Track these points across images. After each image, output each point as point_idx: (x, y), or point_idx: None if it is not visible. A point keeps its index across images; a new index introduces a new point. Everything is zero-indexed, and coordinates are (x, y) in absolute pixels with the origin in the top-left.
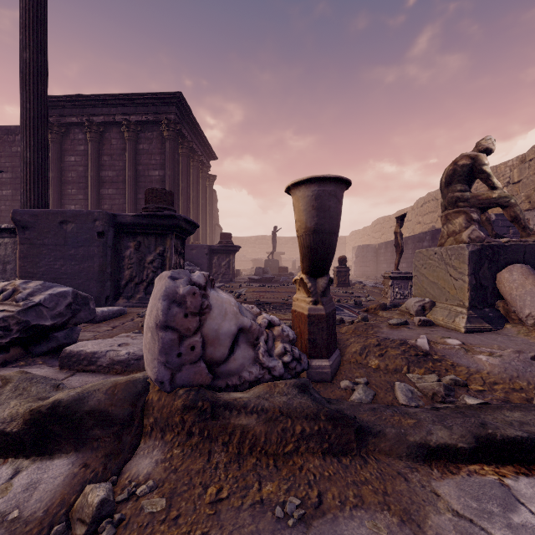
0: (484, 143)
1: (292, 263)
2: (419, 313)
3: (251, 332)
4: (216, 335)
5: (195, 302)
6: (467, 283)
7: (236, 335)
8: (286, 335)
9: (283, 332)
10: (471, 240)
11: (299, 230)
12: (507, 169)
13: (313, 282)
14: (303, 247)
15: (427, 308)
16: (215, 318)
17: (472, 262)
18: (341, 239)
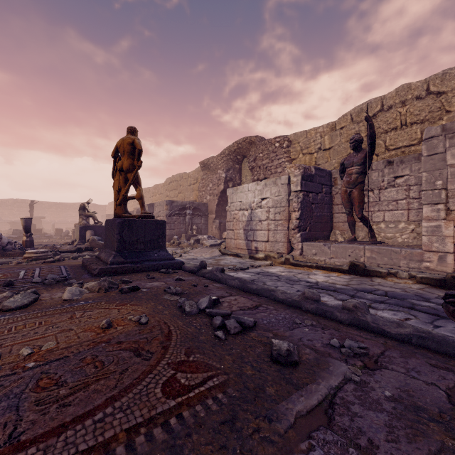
0: (89, 200)
1: (52, 226)
2: (72, 243)
3: (11, 242)
4: (4, 242)
5: (0, 237)
6: (79, 234)
7: (8, 243)
8: (20, 244)
9: (19, 243)
10: (83, 224)
11: (22, 225)
12: (161, 187)
13: (27, 234)
14: (23, 228)
15: (74, 241)
16: (4, 240)
17: (80, 229)
18: (102, 207)
